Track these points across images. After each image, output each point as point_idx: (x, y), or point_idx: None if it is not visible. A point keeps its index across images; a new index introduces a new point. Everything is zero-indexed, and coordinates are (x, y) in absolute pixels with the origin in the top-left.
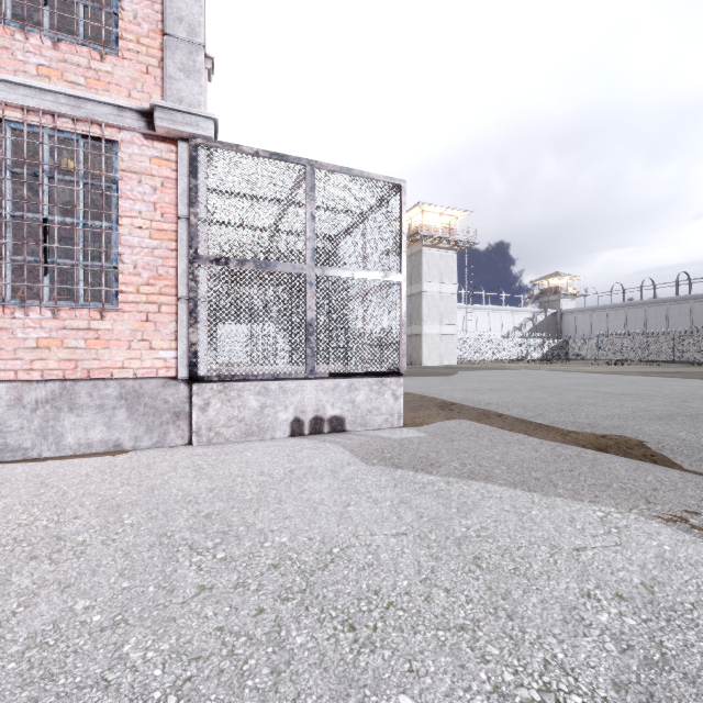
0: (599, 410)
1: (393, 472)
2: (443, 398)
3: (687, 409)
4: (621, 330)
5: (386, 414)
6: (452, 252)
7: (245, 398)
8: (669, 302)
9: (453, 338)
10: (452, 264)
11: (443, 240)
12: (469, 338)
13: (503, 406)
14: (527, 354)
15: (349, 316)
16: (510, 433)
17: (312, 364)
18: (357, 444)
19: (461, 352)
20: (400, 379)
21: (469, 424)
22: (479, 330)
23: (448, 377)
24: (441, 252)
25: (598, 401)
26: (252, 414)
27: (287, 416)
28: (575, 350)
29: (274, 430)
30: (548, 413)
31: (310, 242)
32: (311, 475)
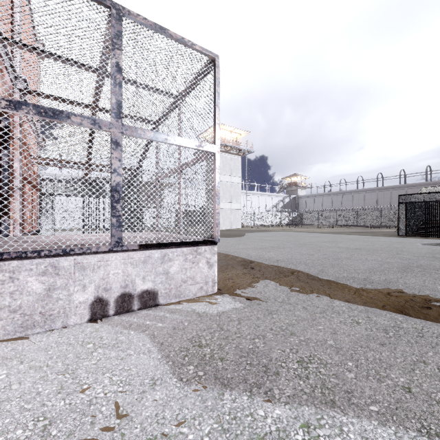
0: (357, 264)
1: (219, 403)
2: (242, 256)
3: (408, 260)
4: (329, 207)
5: (200, 283)
6: (238, 156)
7: (22, 280)
8: (353, 192)
9: (238, 212)
10: (238, 164)
11: (232, 148)
12: (248, 212)
13: (290, 263)
14: (281, 221)
15: (166, 190)
16: (314, 295)
17: (118, 234)
18: (169, 329)
19: (243, 220)
20: (214, 247)
21: (274, 285)
22: (253, 206)
23: (239, 237)
24: (231, 156)
25: (348, 255)
26: (33, 300)
27: (85, 297)
28: (306, 219)
29: (66, 315)
30: (327, 269)
31: (115, 96)
32: (79, 437)
